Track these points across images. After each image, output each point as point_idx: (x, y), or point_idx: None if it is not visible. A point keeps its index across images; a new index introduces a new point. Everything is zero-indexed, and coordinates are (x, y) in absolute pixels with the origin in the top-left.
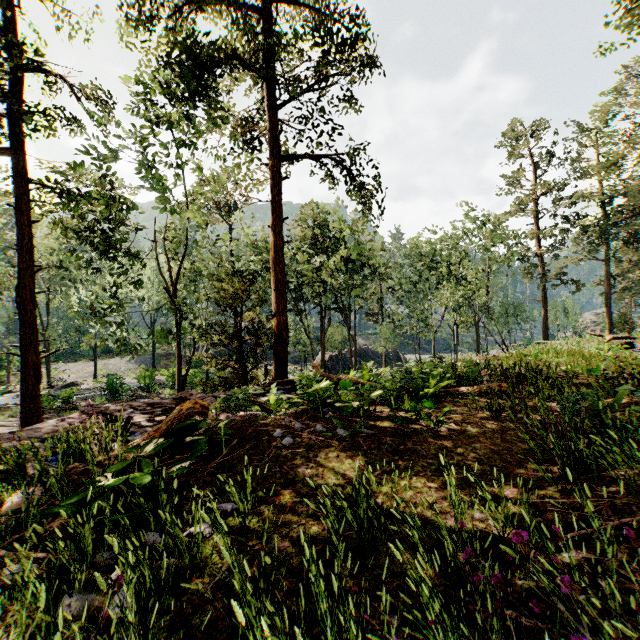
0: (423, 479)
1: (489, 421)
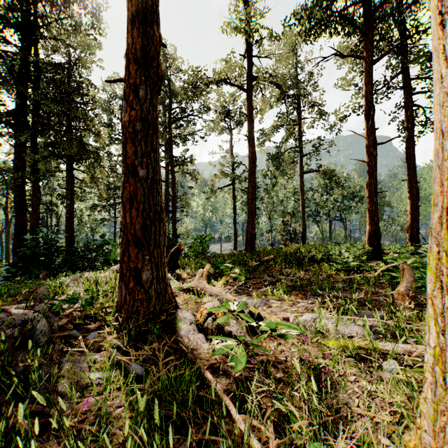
0: None
1: None
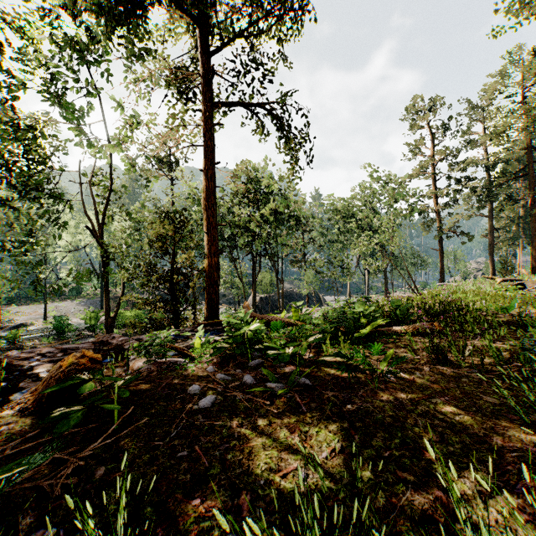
0: (390, 464)
1: (436, 366)
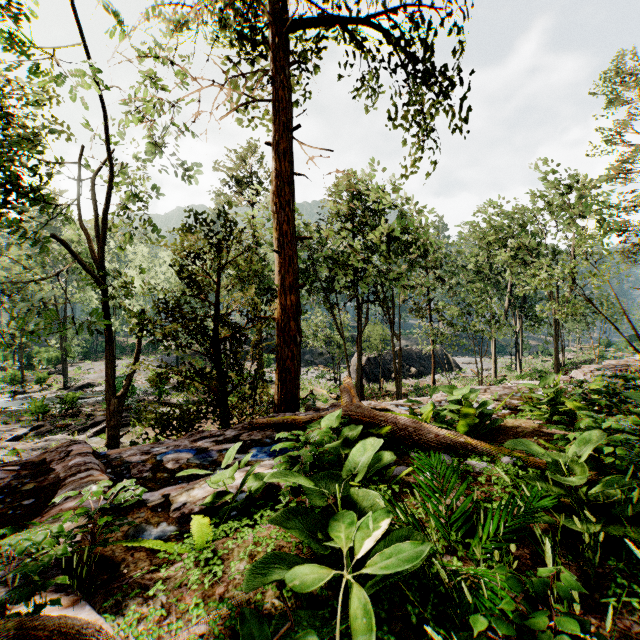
0: None
1: None
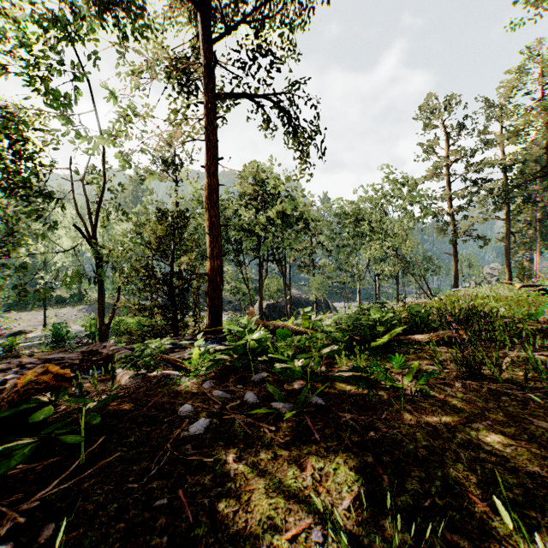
0: (434, 520)
1: (469, 381)
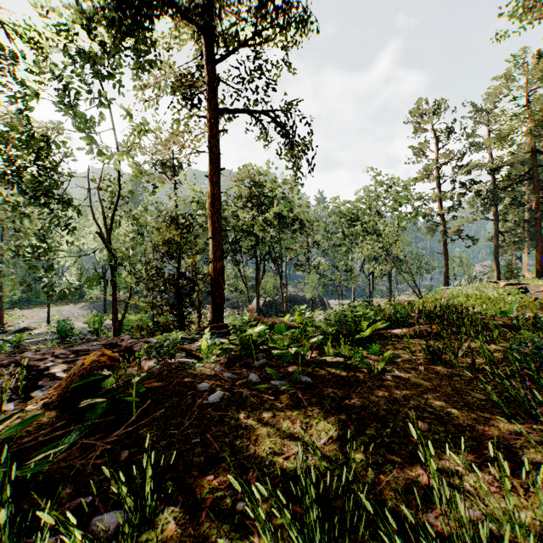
0: (381, 449)
1: (431, 366)
